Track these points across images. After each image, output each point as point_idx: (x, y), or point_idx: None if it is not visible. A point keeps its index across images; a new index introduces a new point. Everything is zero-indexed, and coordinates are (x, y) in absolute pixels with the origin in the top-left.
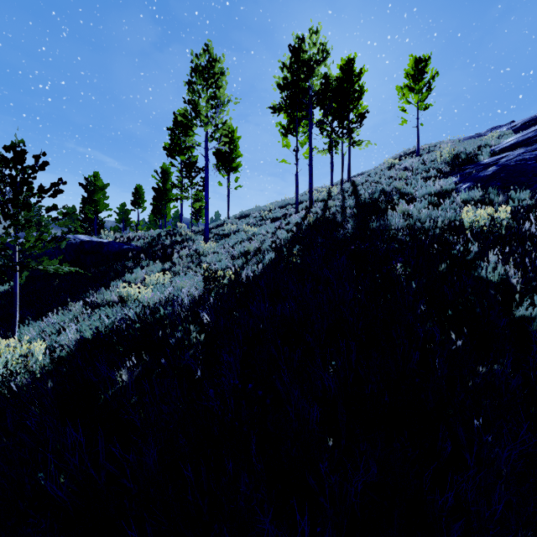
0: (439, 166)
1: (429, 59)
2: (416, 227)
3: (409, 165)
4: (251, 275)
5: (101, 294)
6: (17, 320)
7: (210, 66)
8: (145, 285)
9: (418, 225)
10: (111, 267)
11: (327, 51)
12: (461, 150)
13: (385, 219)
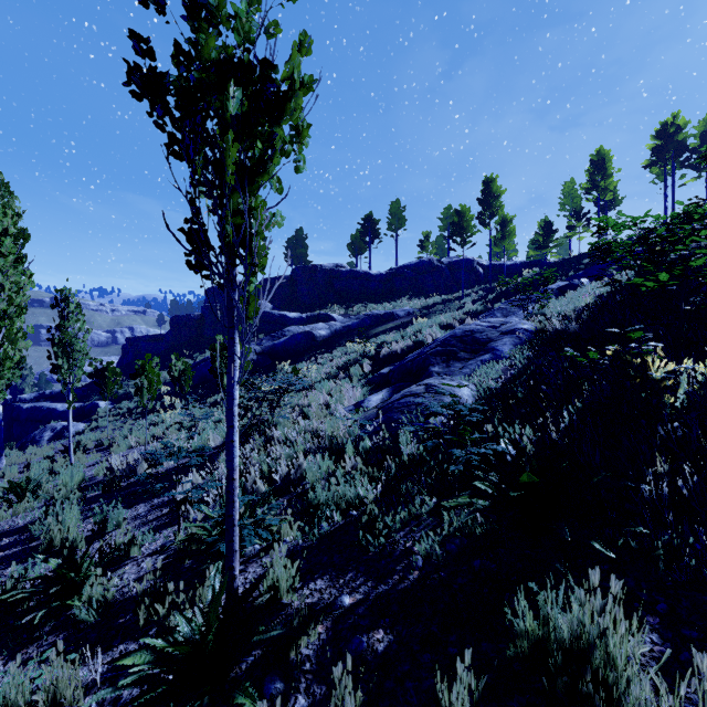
0: None
1: None
2: None
3: None
4: None
5: None
6: None
7: (601, 160)
8: None
9: None
10: None
11: (686, 124)
12: None
13: None
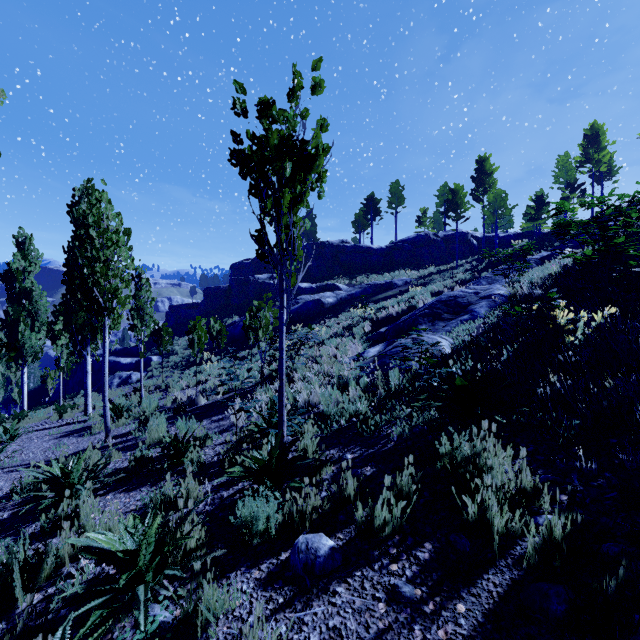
0: None
1: None
2: None
3: None
4: None
5: None
6: None
7: (595, 133)
8: None
9: None
10: None
11: None
12: None
13: None
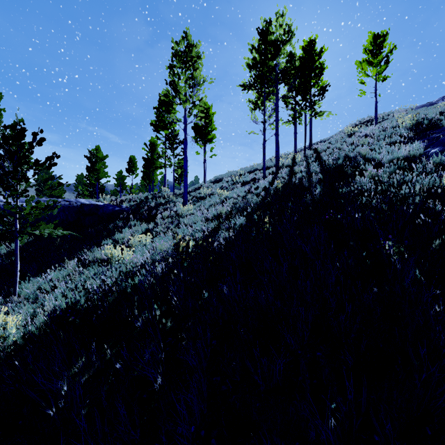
0: (401, 132)
1: (387, 35)
2: (392, 194)
3: (370, 132)
4: (222, 242)
5: (93, 251)
6: (17, 277)
7: (188, 51)
8: (129, 245)
9: (391, 191)
10: (105, 226)
11: (292, 32)
12: (422, 117)
13: (354, 185)
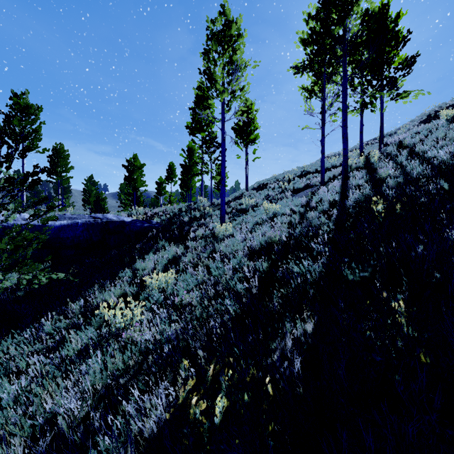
0: None
1: None
2: None
3: None
4: (291, 347)
5: (107, 287)
6: None
7: (226, 29)
8: (145, 288)
9: None
10: (130, 247)
11: None
12: None
13: None
